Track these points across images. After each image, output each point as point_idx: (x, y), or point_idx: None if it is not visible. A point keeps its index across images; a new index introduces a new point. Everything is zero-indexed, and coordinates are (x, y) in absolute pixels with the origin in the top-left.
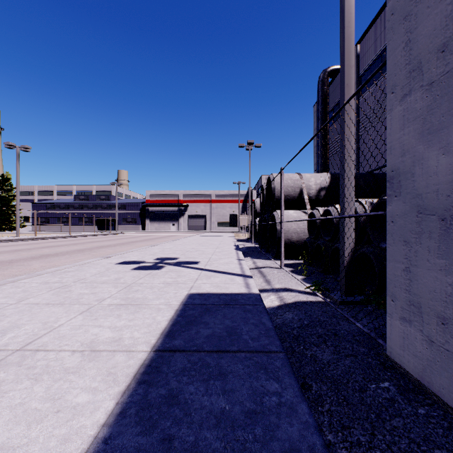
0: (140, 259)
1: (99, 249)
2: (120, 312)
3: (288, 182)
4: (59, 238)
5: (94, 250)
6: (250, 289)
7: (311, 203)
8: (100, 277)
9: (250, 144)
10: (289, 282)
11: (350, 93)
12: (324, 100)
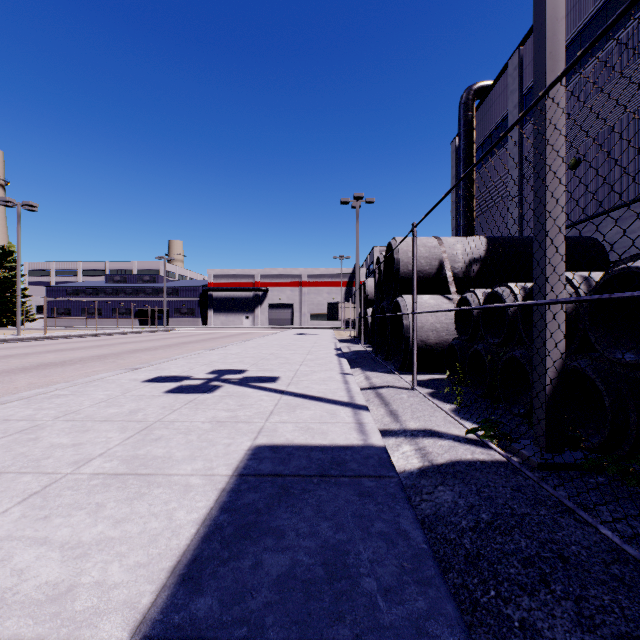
0: (185, 372)
1: (131, 354)
2: (106, 497)
3: (420, 251)
4: (80, 338)
5: (123, 355)
6: (368, 437)
7: (457, 283)
8: (105, 409)
9: (358, 199)
10: (432, 418)
11: (555, 70)
12: (468, 133)
